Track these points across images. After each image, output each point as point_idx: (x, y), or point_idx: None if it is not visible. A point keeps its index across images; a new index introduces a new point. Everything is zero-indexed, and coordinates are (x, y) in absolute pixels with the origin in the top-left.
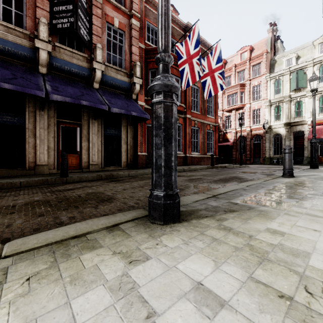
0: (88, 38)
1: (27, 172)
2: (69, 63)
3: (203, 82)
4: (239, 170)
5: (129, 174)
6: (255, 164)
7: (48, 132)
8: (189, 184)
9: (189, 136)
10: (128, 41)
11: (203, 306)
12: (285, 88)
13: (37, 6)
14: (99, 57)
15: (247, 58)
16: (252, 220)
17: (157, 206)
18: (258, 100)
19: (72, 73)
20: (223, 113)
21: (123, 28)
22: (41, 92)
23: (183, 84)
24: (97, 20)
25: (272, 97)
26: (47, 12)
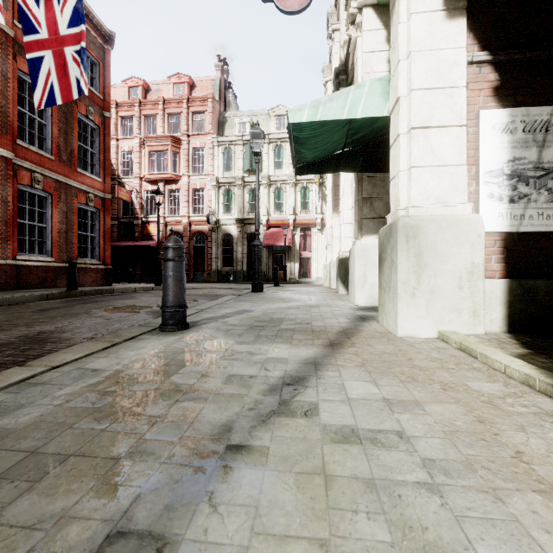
0: None
1: None
2: None
3: (35, 61)
4: (116, 303)
5: None
6: (194, 282)
7: None
8: None
9: (5, 208)
10: None
11: None
12: (238, 165)
13: None
14: None
15: (183, 95)
16: None
17: None
18: (201, 173)
19: None
20: (141, 184)
21: None
22: None
23: None
24: None
25: (221, 175)
26: None
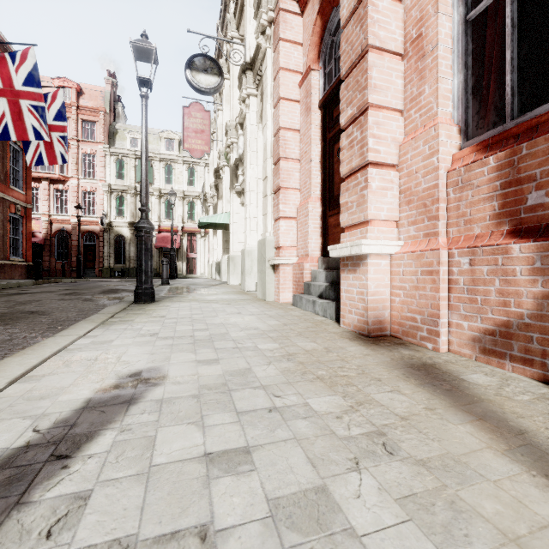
0: None
1: None
2: None
3: None
4: (101, 284)
5: None
6: (89, 277)
7: None
8: (84, 297)
9: None
10: None
11: (196, 305)
12: (131, 176)
13: None
14: None
15: (73, 102)
16: (182, 298)
17: (148, 293)
18: (92, 178)
19: None
20: None
21: None
22: None
23: None
24: None
25: (114, 182)
26: None
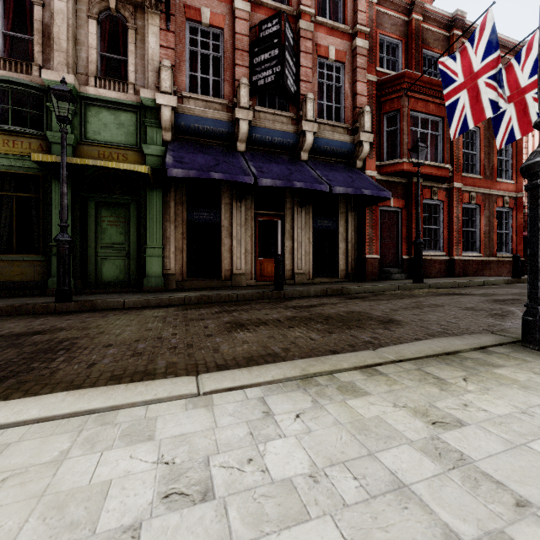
0: (294, 89)
1: (224, 283)
2: (271, 131)
3: (495, 116)
4: None
5: (365, 290)
6: None
7: (244, 229)
8: (507, 308)
9: (457, 222)
10: (349, 77)
11: None
12: None
13: (235, 64)
14: (310, 113)
15: None
16: None
17: None
18: None
19: (273, 145)
20: None
21: (342, 57)
22: (249, 178)
23: (456, 128)
24: (306, 59)
25: None
26: (247, 69)
